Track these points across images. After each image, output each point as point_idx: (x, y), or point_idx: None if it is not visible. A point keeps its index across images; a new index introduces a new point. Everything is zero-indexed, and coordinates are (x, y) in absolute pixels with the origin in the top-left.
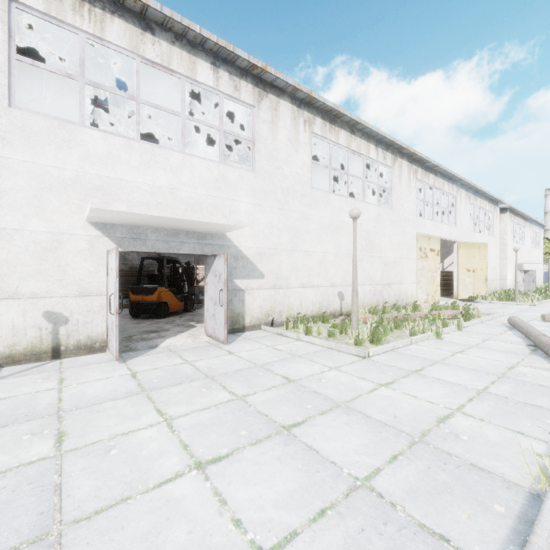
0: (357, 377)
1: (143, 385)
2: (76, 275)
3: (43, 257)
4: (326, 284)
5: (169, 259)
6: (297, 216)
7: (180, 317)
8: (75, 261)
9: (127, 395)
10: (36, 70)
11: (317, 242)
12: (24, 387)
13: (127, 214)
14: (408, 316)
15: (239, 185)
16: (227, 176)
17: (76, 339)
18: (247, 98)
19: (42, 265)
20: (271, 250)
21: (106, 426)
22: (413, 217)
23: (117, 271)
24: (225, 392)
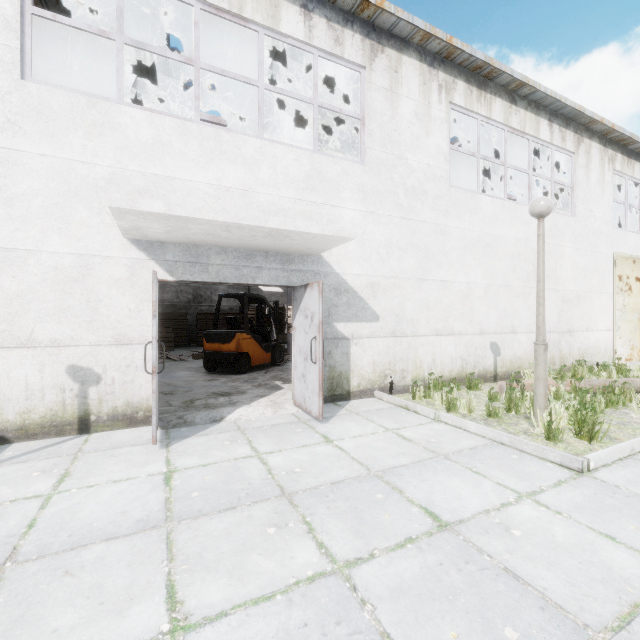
0: (594, 531)
1: (172, 503)
2: (111, 315)
3: (66, 289)
4: (471, 331)
5: (252, 296)
6: (428, 228)
7: (264, 373)
8: (109, 295)
9: (136, 529)
10: (97, 68)
11: (458, 268)
12: (6, 486)
13: (168, 219)
14: (619, 384)
15: (341, 183)
16: (324, 171)
17: (112, 405)
18: (354, 55)
19: (65, 301)
20: (390, 279)
21: (52, 632)
22: (609, 229)
23: (154, 308)
24: (311, 544)
